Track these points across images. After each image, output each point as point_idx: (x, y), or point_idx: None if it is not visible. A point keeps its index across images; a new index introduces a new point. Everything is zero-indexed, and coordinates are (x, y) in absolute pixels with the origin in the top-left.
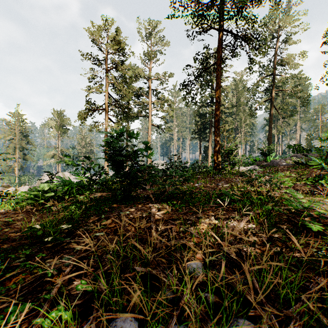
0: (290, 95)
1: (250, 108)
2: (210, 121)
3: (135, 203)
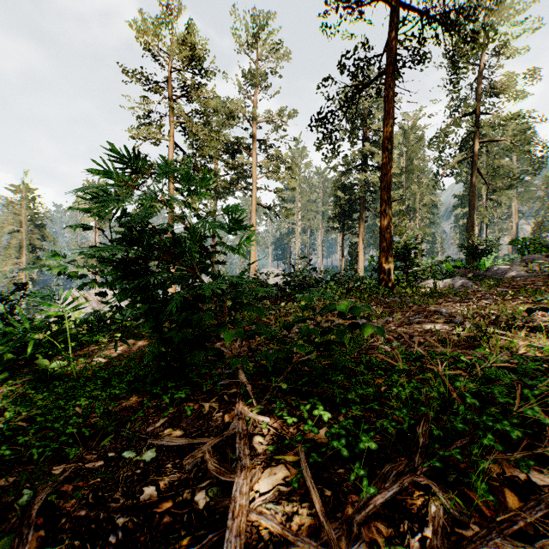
0: (510, 148)
1: (435, 175)
2: (361, 199)
3: (195, 394)
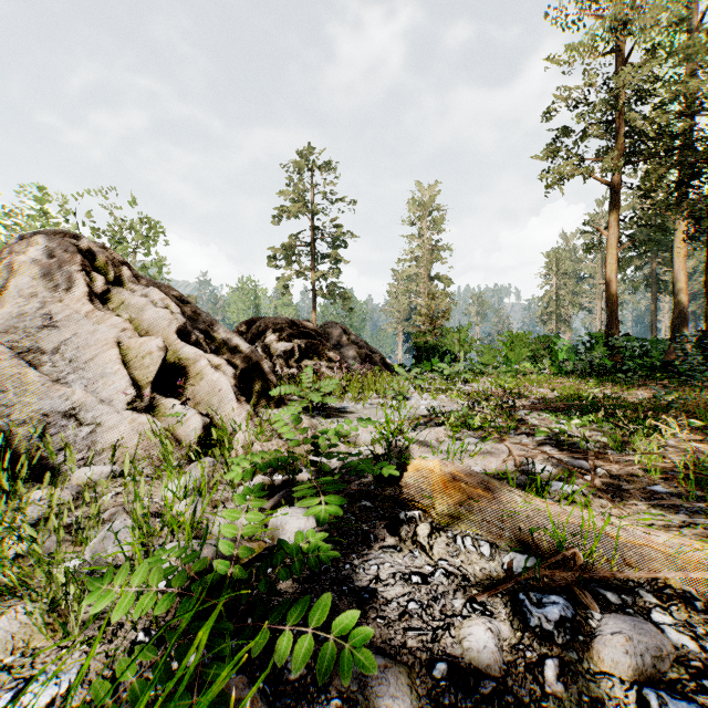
0: None
1: None
2: None
3: None
